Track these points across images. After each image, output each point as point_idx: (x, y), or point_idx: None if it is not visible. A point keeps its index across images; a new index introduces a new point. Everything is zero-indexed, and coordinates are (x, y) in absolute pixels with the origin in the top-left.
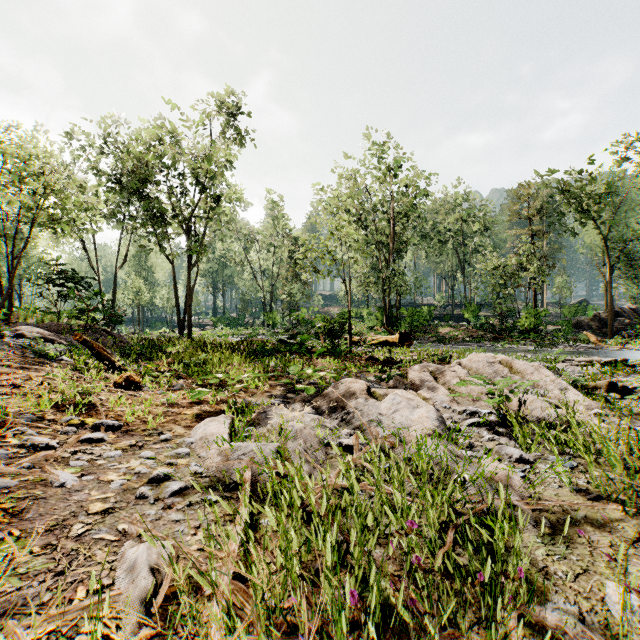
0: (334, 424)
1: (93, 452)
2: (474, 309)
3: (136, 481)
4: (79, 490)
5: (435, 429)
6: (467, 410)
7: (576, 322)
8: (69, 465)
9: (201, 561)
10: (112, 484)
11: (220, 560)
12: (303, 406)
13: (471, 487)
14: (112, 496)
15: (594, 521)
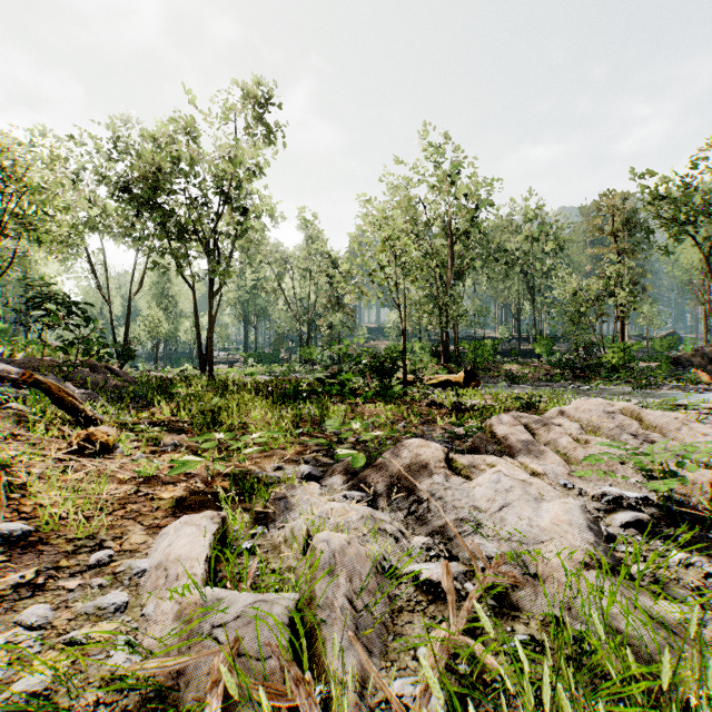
0: (398, 525)
1: None
2: (547, 342)
3: None
4: None
5: (594, 552)
6: (607, 494)
7: (672, 358)
8: None
9: None
10: None
11: None
12: (346, 481)
13: None
14: None
15: None
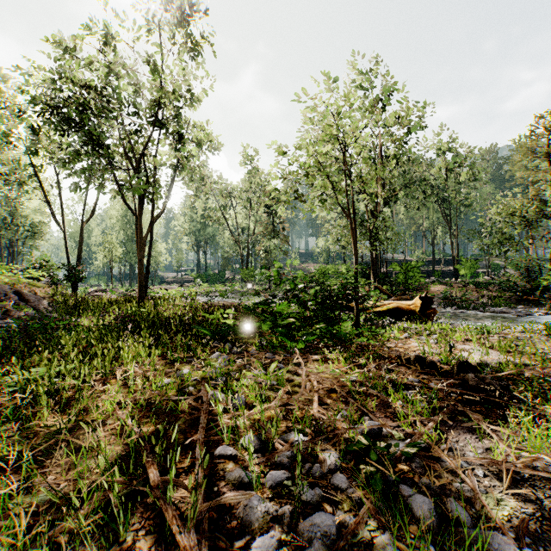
0: None
1: None
2: (471, 264)
3: None
4: None
5: None
6: None
7: None
8: None
9: None
10: None
11: None
12: None
13: None
14: None
15: None
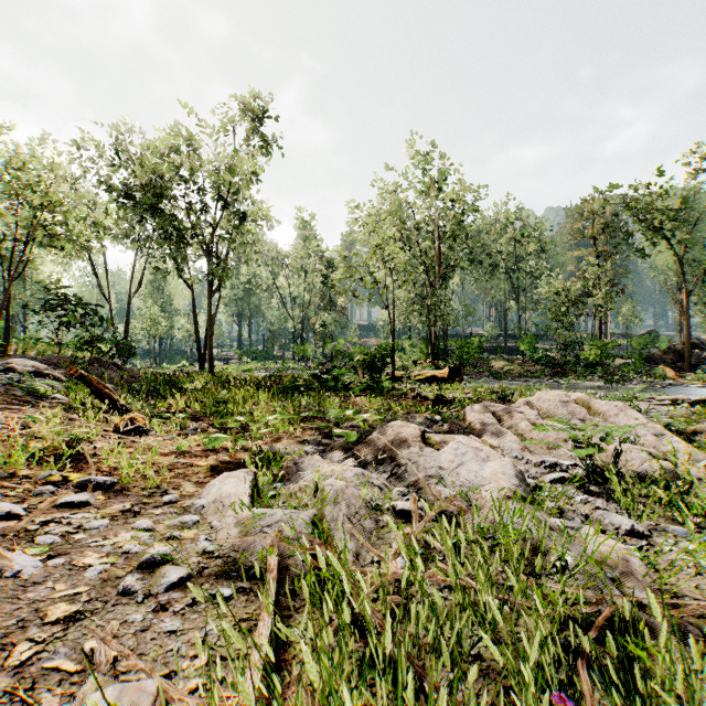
0: (383, 480)
1: (71, 522)
2: (531, 340)
3: (122, 566)
4: (40, 582)
5: (515, 490)
6: (545, 461)
7: (647, 355)
8: (34, 542)
9: None
10: (88, 572)
11: None
12: (342, 455)
13: (577, 575)
14: (85, 591)
15: None
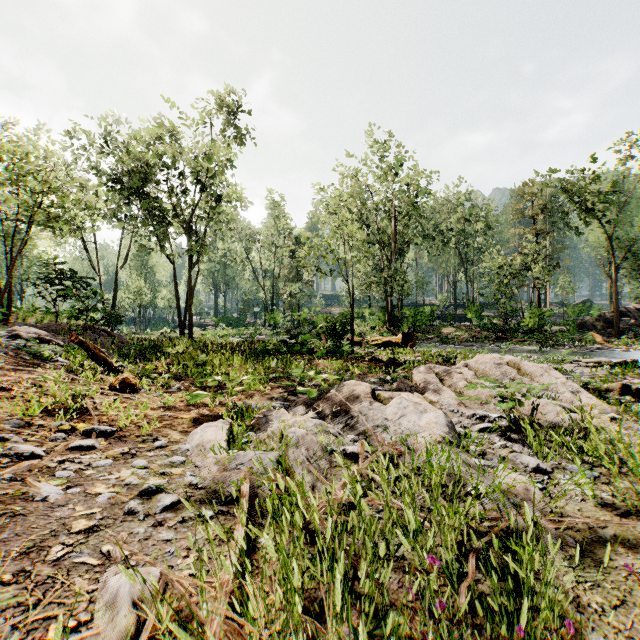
0: (338, 429)
1: (82, 461)
2: (477, 309)
3: (126, 494)
4: (63, 505)
5: (445, 436)
6: (476, 414)
7: (580, 322)
8: (54, 476)
9: (191, 591)
10: (99, 498)
11: (213, 588)
12: (305, 409)
13: (487, 501)
14: (98, 511)
15: (625, 541)
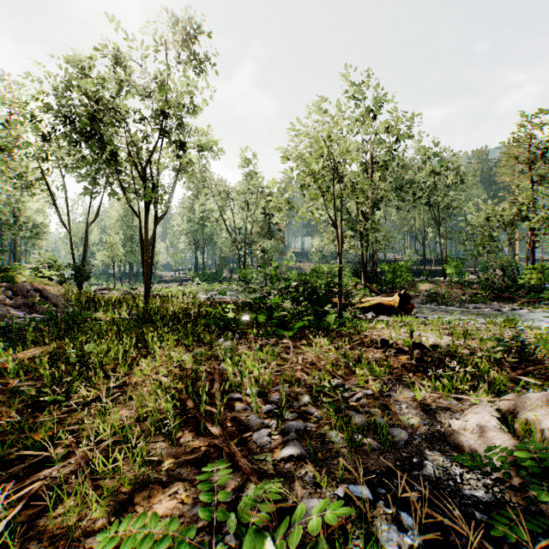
0: None
1: None
2: (457, 264)
3: None
4: None
5: None
6: None
7: None
8: None
9: None
10: None
11: None
12: None
13: None
14: None
15: None
